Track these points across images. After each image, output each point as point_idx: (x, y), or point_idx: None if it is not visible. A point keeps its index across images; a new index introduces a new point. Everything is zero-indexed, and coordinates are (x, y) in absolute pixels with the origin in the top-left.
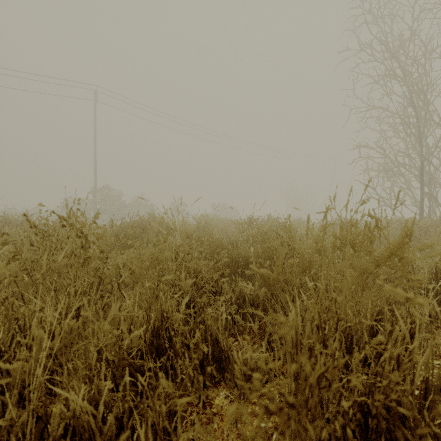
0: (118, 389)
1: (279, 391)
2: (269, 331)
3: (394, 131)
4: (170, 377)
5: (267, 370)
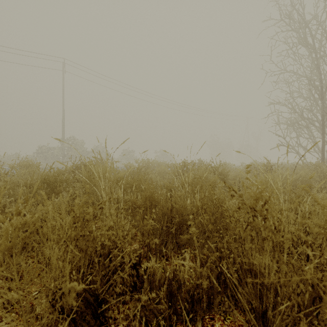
0: None
1: None
2: None
3: (299, 92)
4: None
5: None
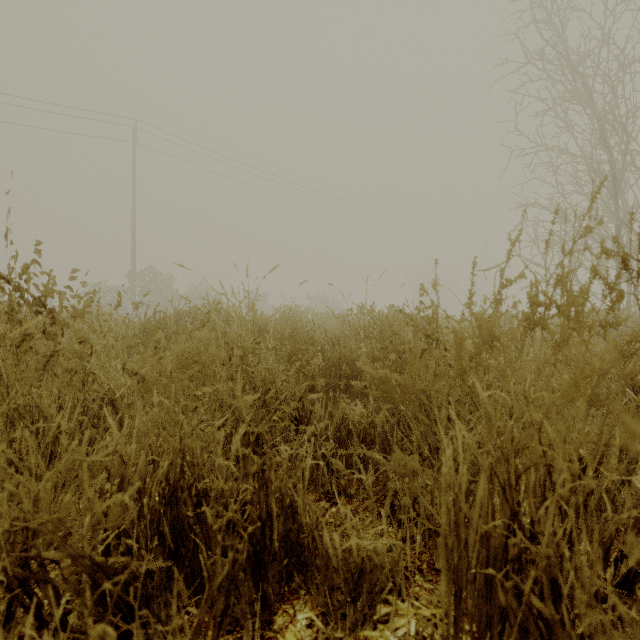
0: (68, 623)
1: (417, 621)
2: (393, 488)
3: (576, 183)
4: (139, 629)
5: (390, 566)
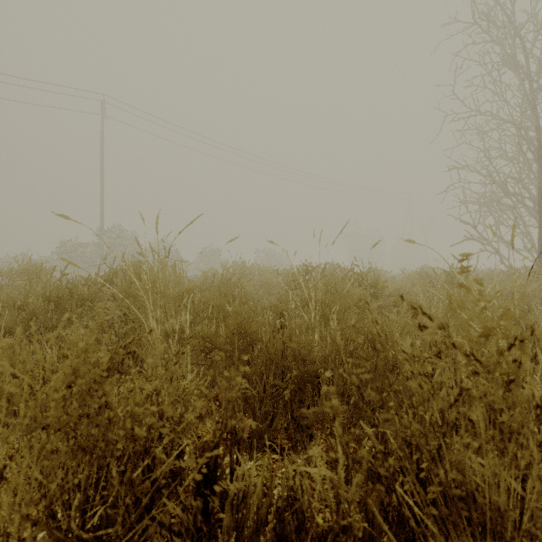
0: None
1: None
2: None
3: (500, 149)
4: None
5: None
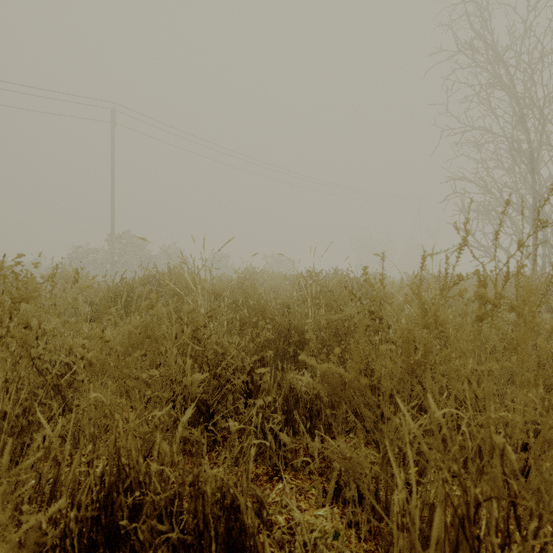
0: None
1: None
2: (338, 468)
3: (498, 159)
4: None
5: None
